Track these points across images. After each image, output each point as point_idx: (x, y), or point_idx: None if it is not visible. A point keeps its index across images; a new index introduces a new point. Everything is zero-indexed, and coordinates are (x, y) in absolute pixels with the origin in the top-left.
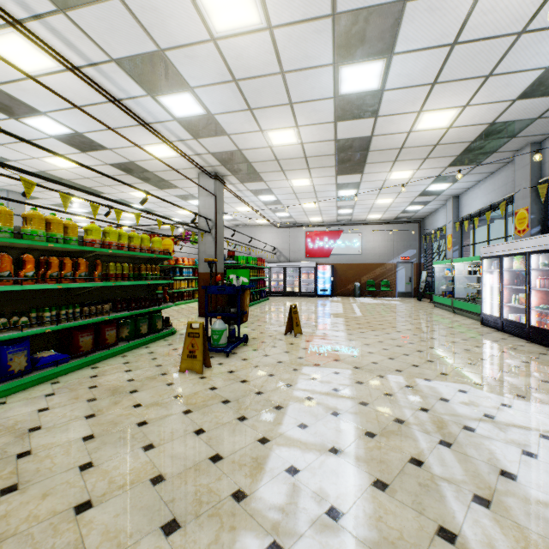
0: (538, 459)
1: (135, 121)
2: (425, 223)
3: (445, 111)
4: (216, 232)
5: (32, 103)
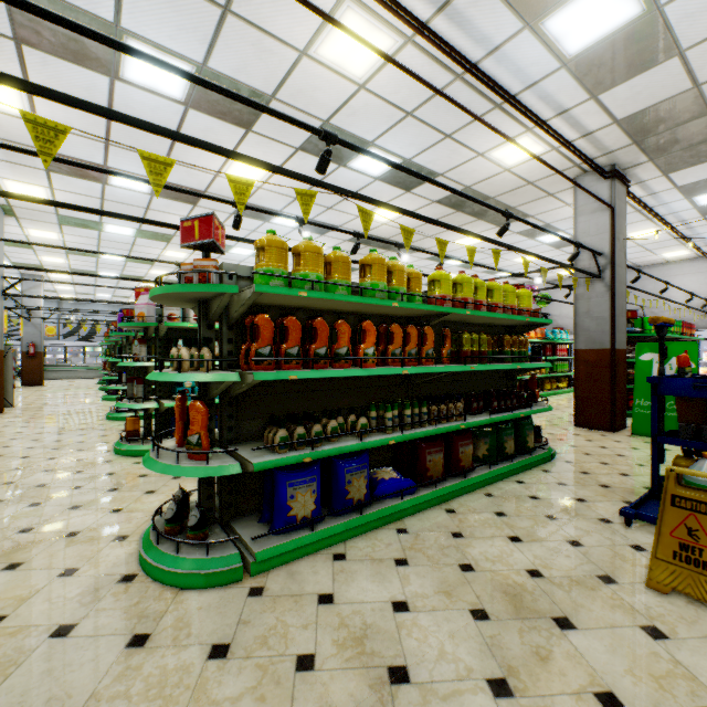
0: None
1: (487, 103)
2: None
3: None
4: (613, 274)
5: (360, 132)
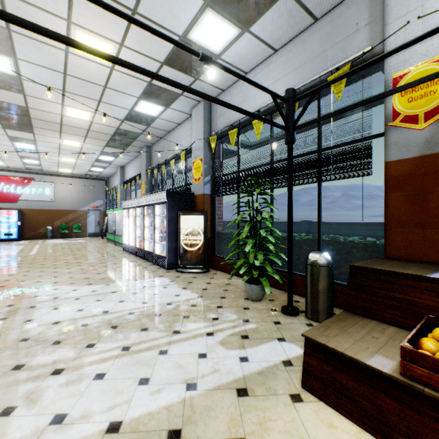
0: (58, 309)
1: None
2: (110, 182)
3: (83, 111)
4: None
5: None
